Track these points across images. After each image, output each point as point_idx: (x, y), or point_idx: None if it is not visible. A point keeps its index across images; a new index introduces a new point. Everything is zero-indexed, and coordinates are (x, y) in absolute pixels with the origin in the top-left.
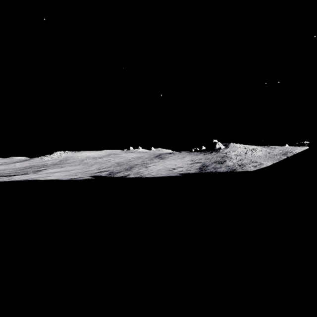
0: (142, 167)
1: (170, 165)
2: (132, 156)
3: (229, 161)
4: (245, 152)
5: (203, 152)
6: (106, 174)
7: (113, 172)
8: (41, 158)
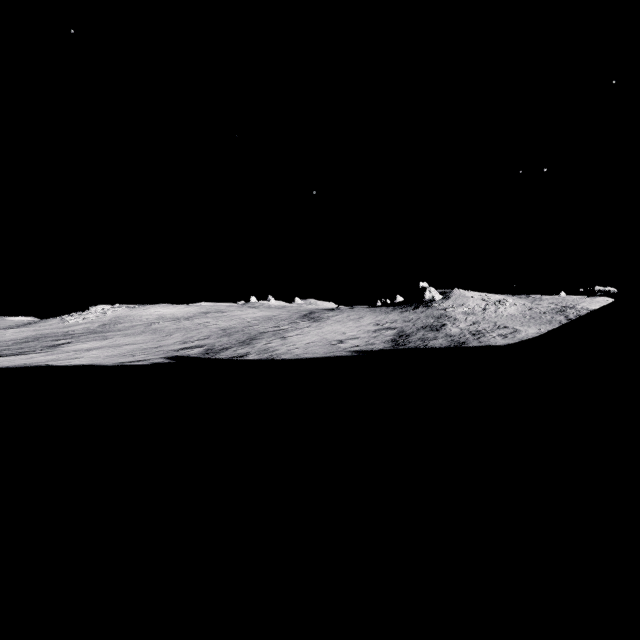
0: (275, 337)
1: (333, 334)
2: (255, 316)
3: (451, 326)
4: (483, 308)
5: (400, 308)
6: (198, 352)
7: (214, 348)
8: (62, 319)
